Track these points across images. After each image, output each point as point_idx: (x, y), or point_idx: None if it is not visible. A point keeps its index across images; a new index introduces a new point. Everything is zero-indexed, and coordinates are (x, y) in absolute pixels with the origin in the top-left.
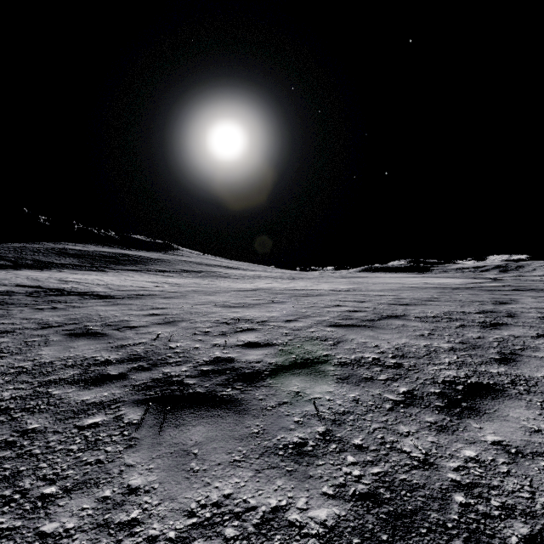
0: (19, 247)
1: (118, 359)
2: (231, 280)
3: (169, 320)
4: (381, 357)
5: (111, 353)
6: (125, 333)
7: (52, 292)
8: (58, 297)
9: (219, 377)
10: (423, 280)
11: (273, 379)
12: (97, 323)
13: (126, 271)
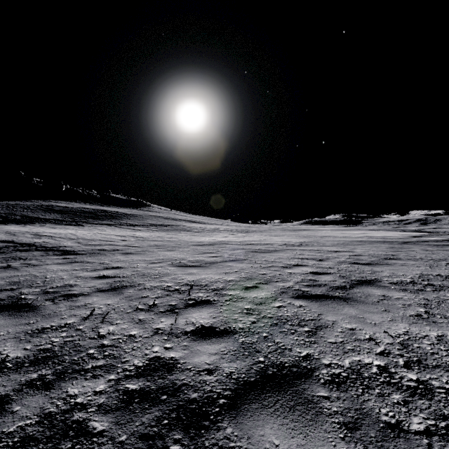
0: (12, 204)
1: (18, 361)
2: (192, 233)
3: (116, 284)
4: (389, 365)
5: (18, 345)
6: (57, 306)
7: (21, 247)
8: (22, 253)
9: (147, 413)
10: (364, 234)
11: (233, 423)
12: (35, 289)
13: (100, 225)
